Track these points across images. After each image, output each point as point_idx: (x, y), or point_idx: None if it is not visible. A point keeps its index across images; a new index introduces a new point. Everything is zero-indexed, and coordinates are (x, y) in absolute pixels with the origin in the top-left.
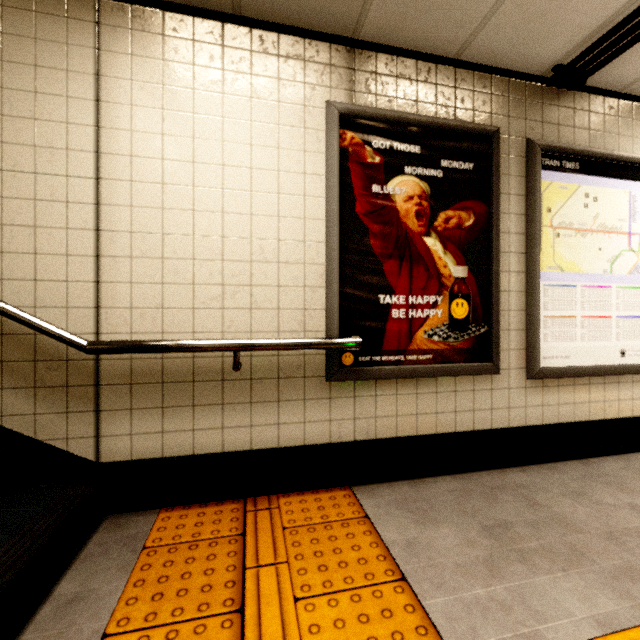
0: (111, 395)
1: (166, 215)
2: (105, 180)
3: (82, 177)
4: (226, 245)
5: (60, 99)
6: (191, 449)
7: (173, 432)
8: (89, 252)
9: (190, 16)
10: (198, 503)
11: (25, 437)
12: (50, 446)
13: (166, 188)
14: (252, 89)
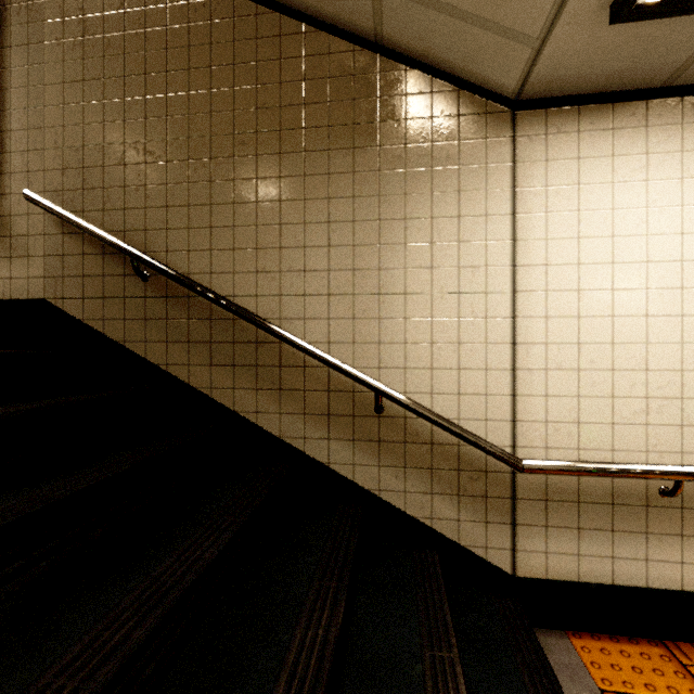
0: (526, 510)
1: (582, 323)
2: (520, 292)
3: (499, 292)
4: (650, 352)
5: (479, 219)
6: (609, 578)
7: (589, 556)
8: (505, 366)
9: (608, 103)
10: (603, 633)
11: (450, 541)
12: (471, 552)
13: (582, 294)
14: (683, 168)
